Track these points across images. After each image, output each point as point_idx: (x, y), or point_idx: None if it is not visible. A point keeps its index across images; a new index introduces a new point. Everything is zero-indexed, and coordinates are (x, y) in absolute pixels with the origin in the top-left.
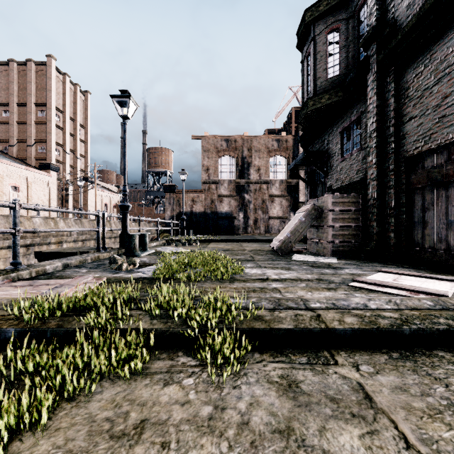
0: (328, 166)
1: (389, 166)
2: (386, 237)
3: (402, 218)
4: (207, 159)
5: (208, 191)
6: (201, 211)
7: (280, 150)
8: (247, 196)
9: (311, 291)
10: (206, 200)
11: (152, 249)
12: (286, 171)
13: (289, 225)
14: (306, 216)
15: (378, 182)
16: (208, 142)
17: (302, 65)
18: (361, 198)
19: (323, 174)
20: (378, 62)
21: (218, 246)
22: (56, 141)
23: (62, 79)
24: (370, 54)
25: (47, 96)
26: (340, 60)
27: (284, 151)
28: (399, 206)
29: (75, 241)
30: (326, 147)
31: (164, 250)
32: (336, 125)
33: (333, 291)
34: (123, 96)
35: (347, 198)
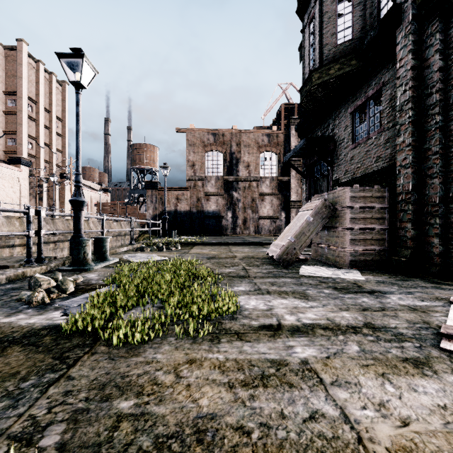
0: (334, 155)
1: (430, 147)
2: (425, 243)
3: (452, 218)
4: (193, 154)
5: (194, 189)
6: (186, 210)
7: (271, 146)
8: (235, 194)
9: (387, 378)
10: (191, 198)
11: (117, 256)
12: (277, 168)
13: (292, 227)
14: (315, 215)
15: (414, 170)
16: (194, 135)
17: (303, 35)
18: (387, 192)
19: (327, 165)
20: (414, 9)
21: (202, 251)
22: (28, 133)
23: (36, 67)
24: (401, 1)
25: (17, 83)
26: (353, 21)
27: (275, 147)
28: (447, 201)
29: (45, 243)
30: (331, 134)
31: (131, 258)
32: (345, 105)
33: (432, 373)
34: (74, 54)
35: (370, 191)
